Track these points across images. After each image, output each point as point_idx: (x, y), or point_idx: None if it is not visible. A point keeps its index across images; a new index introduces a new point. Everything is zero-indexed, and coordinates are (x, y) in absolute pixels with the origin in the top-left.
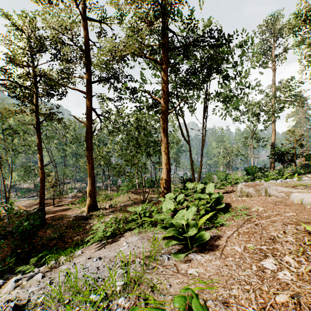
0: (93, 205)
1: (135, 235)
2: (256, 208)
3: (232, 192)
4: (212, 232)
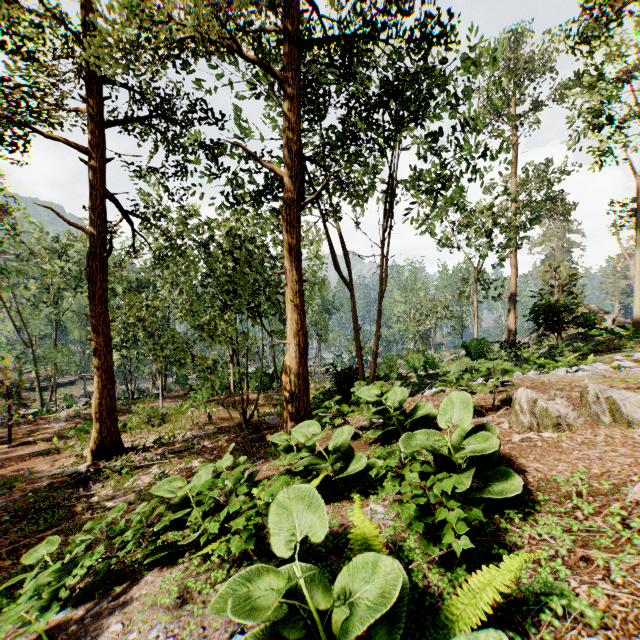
0: (108, 442)
1: (163, 612)
2: None
3: (491, 410)
4: None
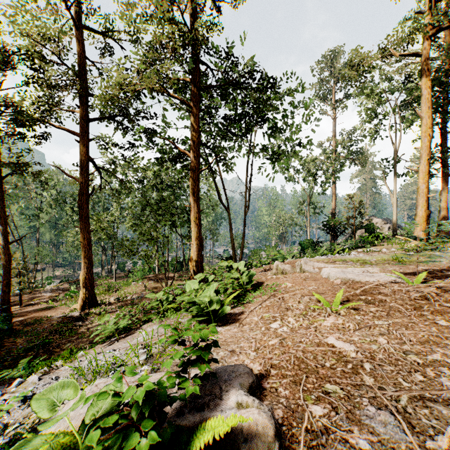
0: (89, 299)
1: (155, 324)
2: (285, 284)
3: (269, 270)
4: (238, 309)
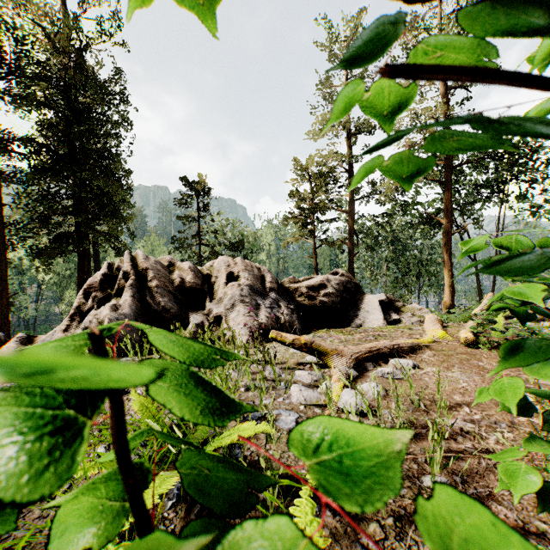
0: None
1: None
2: None
3: None
4: None
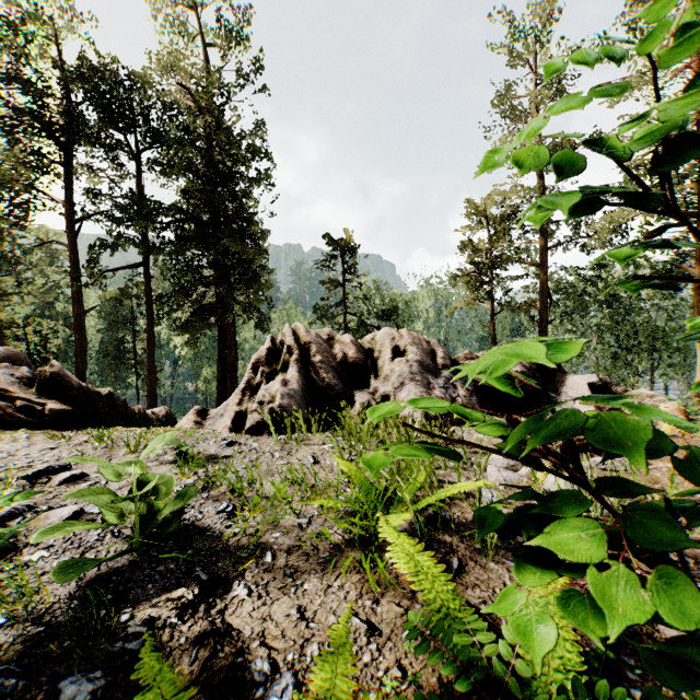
0: None
1: None
2: None
3: None
4: None
